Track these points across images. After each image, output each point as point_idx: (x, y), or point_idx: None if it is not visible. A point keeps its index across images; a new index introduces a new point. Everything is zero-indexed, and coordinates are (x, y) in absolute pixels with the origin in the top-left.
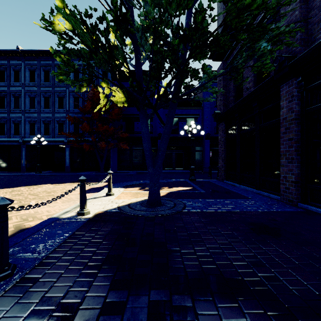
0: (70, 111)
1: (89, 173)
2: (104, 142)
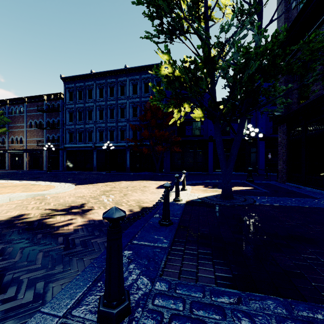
0: (130, 119)
1: (147, 173)
2: (160, 146)
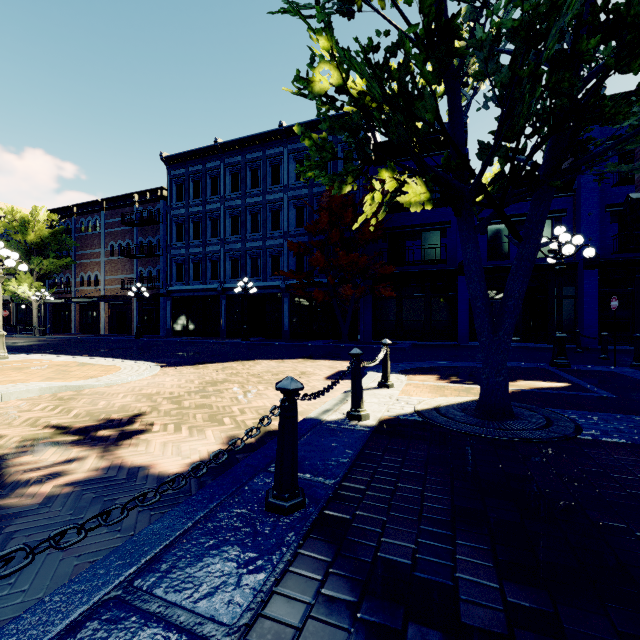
0: (290, 232)
1: (323, 343)
2: (349, 286)
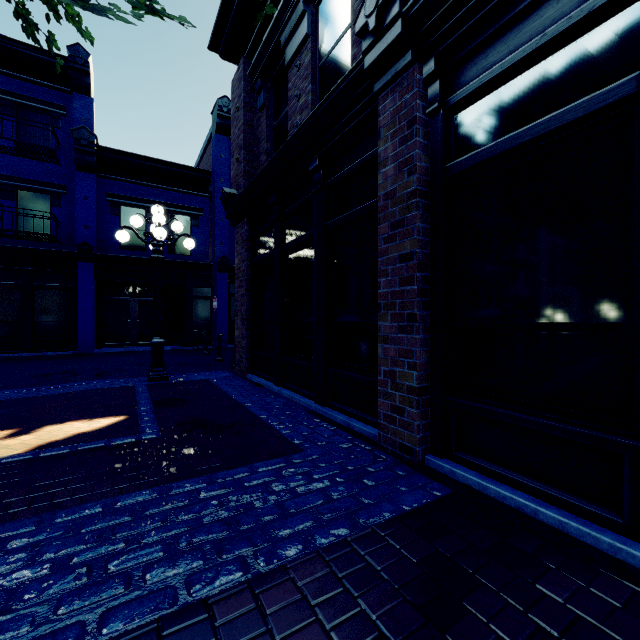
0: None
1: None
2: None
